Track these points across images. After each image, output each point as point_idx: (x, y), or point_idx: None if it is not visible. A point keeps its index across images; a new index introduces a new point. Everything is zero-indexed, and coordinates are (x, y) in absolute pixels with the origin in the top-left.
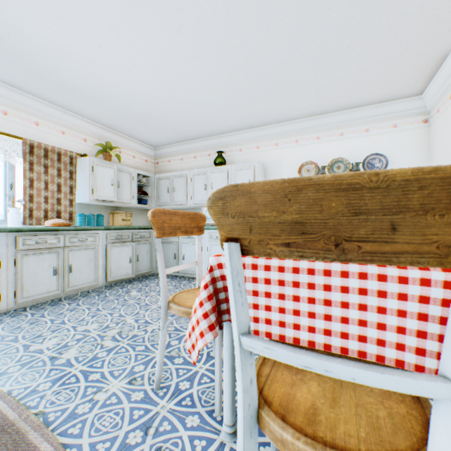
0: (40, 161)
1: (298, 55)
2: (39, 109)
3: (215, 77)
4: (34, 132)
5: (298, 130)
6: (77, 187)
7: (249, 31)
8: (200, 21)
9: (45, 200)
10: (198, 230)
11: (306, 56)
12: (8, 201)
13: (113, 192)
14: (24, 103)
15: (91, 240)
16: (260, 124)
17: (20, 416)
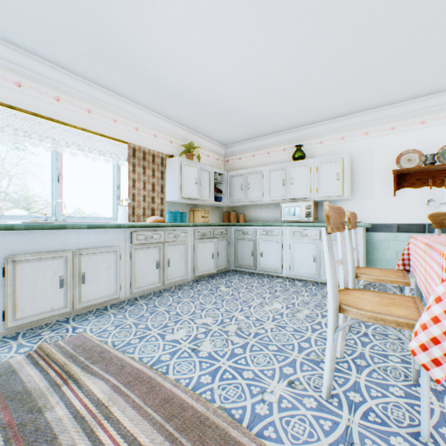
0: (140, 162)
1: (432, 25)
2: (138, 115)
3: (319, 64)
4: (134, 137)
5: (395, 115)
6: (165, 186)
7: (384, 4)
8: (330, 1)
9: (143, 199)
10: (341, 226)
11: (443, 24)
12: (115, 200)
13: (196, 190)
14: (128, 110)
15: (183, 236)
16: (348, 112)
17: (206, 408)
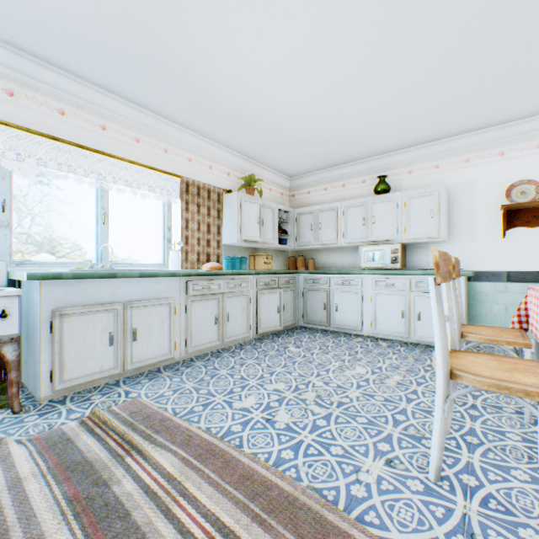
0: (193, 199)
1: None
2: (192, 144)
3: (413, 78)
4: (187, 169)
5: (505, 137)
6: (222, 226)
7: (497, 5)
8: (430, 5)
9: (197, 242)
10: (447, 276)
11: None
12: (166, 244)
13: (258, 231)
14: (180, 138)
15: (244, 286)
16: (444, 135)
17: (294, 488)
